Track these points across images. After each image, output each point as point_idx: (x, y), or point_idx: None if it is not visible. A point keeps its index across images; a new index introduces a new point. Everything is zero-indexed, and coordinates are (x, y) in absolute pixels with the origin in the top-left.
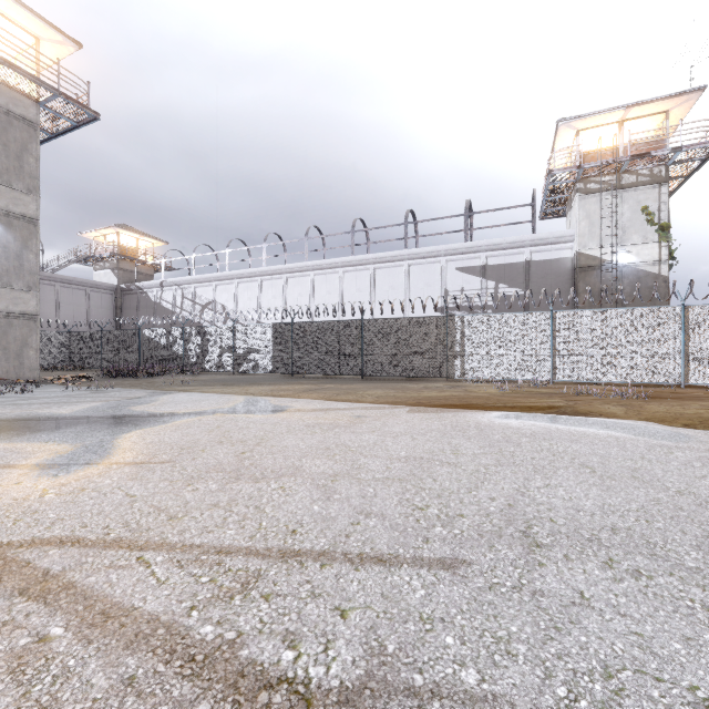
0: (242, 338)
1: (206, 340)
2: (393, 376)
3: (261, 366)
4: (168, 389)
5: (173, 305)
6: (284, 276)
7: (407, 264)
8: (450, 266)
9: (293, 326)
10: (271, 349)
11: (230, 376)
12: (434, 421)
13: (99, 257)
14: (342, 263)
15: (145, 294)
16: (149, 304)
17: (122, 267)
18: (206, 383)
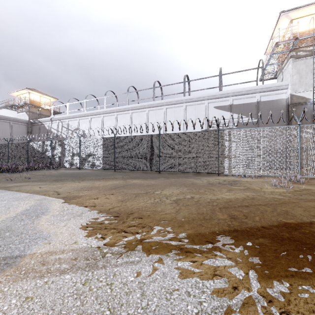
0: (84, 147)
1: (64, 148)
2: (180, 171)
3: (96, 164)
4: None
5: (57, 130)
6: (115, 113)
7: (185, 105)
8: (210, 105)
9: (115, 139)
10: (102, 154)
11: (76, 170)
12: None
13: (18, 105)
14: (148, 105)
15: (43, 125)
16: (45, 130)
17: (31, 111)
18: (44, 178)
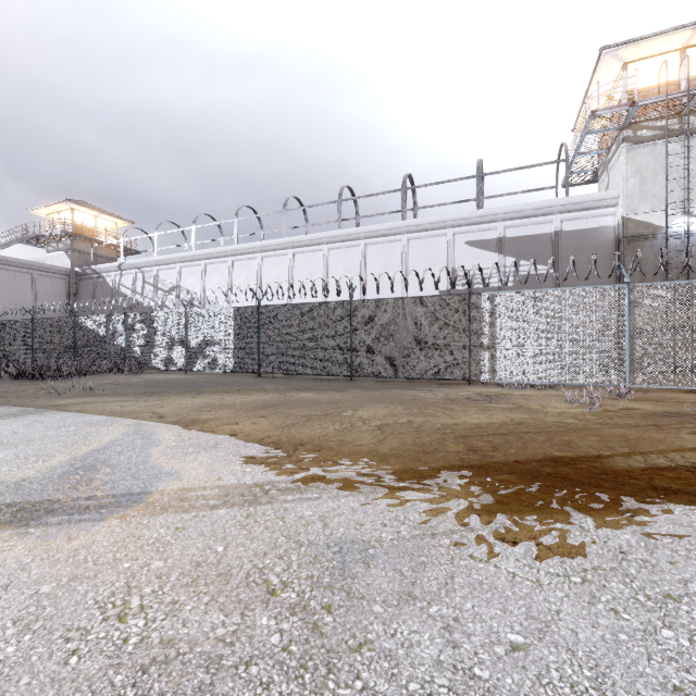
0: (196, 327)
1: (153, 330)
2: (394, 377)
3: (220, 362)
4: (39, 403)
5: (133, 291)
6: (258, 255)
7: (405, 238)
8: (458, 240)
9: (259, 310)
10: (233, 341)
11: (179, 375)
12: (647, 616)
13: (49, 237)
14: (327, 238)
15: (102, 278)
16: (106, 290)
17: (77, 248)
18: (121, 390)
